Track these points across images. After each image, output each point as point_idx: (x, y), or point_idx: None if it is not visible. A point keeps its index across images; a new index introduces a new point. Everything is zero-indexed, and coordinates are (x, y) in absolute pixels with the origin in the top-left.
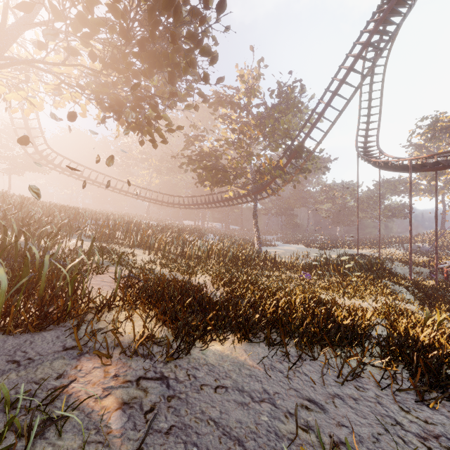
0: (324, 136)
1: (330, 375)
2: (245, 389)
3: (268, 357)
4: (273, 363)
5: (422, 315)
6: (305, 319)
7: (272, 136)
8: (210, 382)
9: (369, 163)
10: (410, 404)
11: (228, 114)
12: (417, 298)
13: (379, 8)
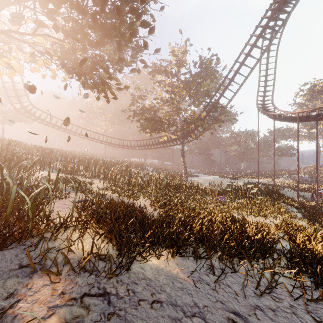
0: (234, 95)
1: (249, 286)
2: (178, 303)
3: (196, 270)
4: (201, 276)
5: (311, 229)
6: (225, 236)
7: (195, 95)
8: (147, 297)
9: (267, 115)
10: (321, 314)
11: (163, 80)
12: (304, 215)
13: (275, 0)
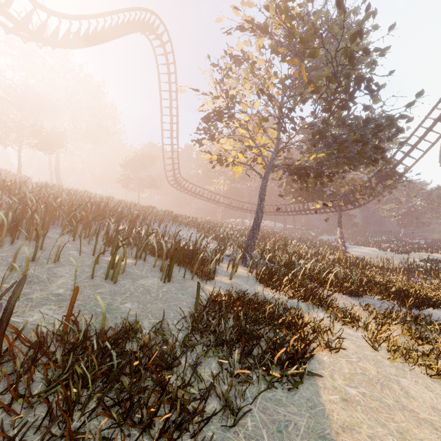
0: (415, 162)
1: None
2: None
3: None
4: None
5: None
6: None
7: None
8: None
9: None
10: None
11: None
12: None
13: None
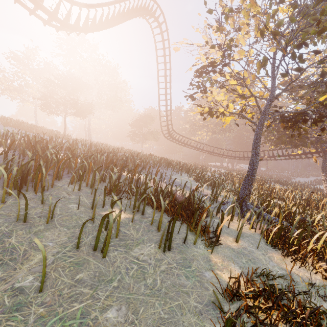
0: None
1: None
2: None
3: None
4: None
5: None
6: None
7: None
8: None
9: None
10: None
11: None
12: None
13: None
